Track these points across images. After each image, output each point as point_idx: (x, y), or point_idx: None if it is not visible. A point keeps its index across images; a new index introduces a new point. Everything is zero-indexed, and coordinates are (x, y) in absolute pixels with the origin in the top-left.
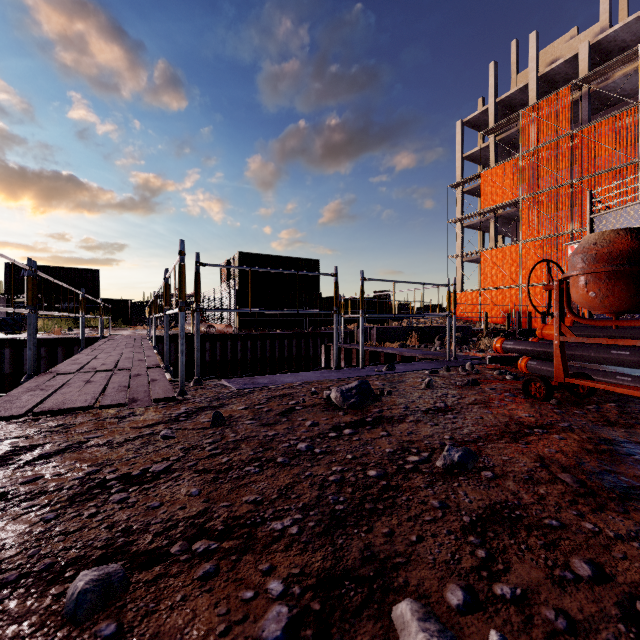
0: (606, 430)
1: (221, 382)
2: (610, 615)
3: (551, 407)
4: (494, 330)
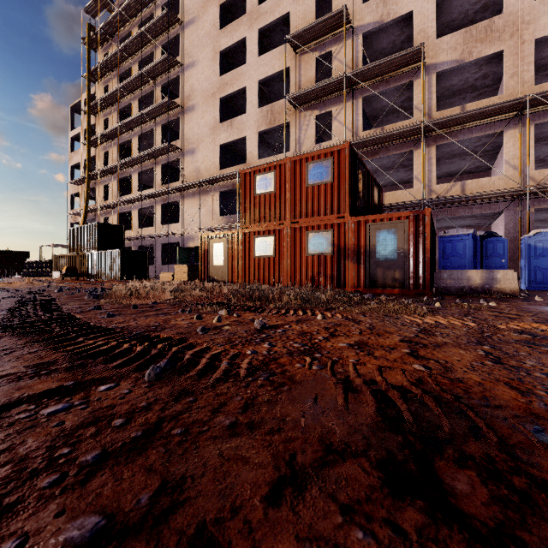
0: None
1: None
2: None
3: None
4: None
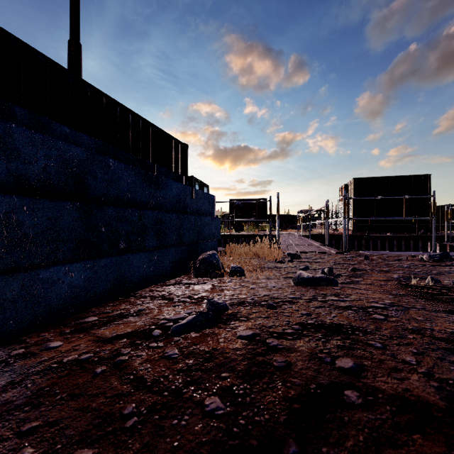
0: None
1: (359, 252)
2: None
3: None
4: None
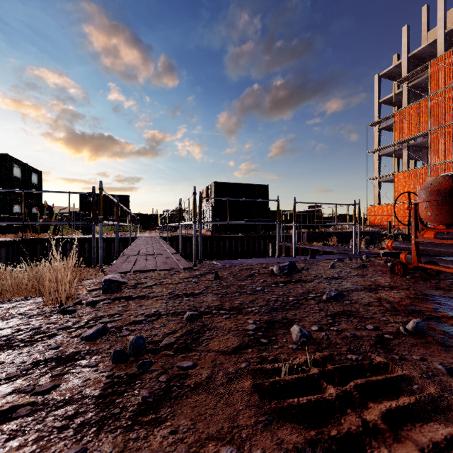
0: (431, 291)
1: (212, 262)
2: (371, 336)
3: (405, 279)
4: (395, 234)
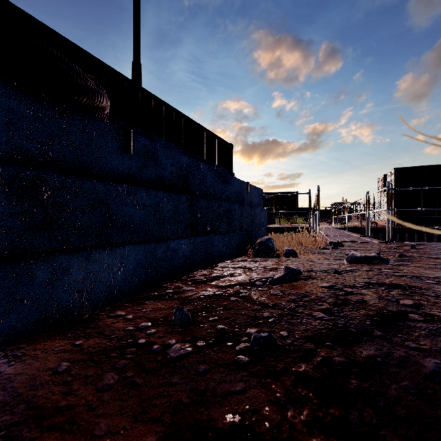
0: None
1: (403, 243)
2: None
3: None
4: None
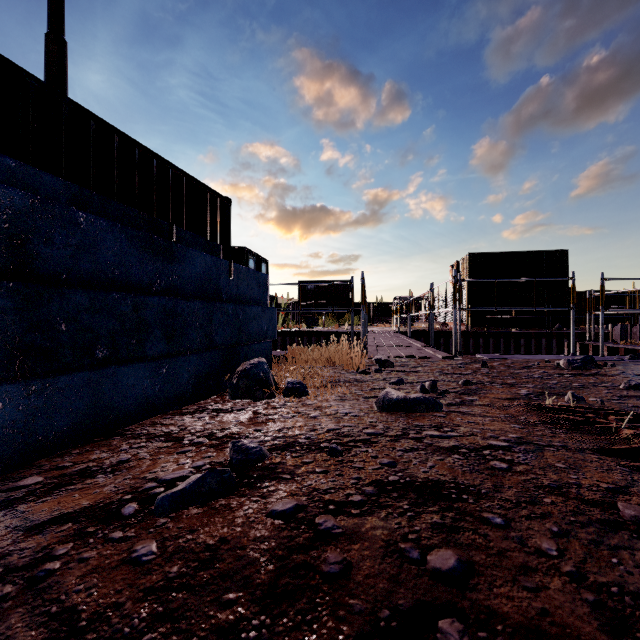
0: None
1: (474, 356)
2: None
3: None
4: None
